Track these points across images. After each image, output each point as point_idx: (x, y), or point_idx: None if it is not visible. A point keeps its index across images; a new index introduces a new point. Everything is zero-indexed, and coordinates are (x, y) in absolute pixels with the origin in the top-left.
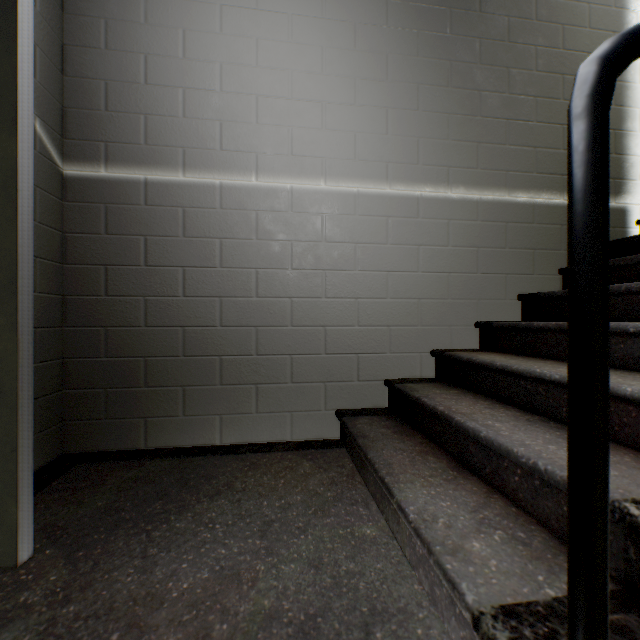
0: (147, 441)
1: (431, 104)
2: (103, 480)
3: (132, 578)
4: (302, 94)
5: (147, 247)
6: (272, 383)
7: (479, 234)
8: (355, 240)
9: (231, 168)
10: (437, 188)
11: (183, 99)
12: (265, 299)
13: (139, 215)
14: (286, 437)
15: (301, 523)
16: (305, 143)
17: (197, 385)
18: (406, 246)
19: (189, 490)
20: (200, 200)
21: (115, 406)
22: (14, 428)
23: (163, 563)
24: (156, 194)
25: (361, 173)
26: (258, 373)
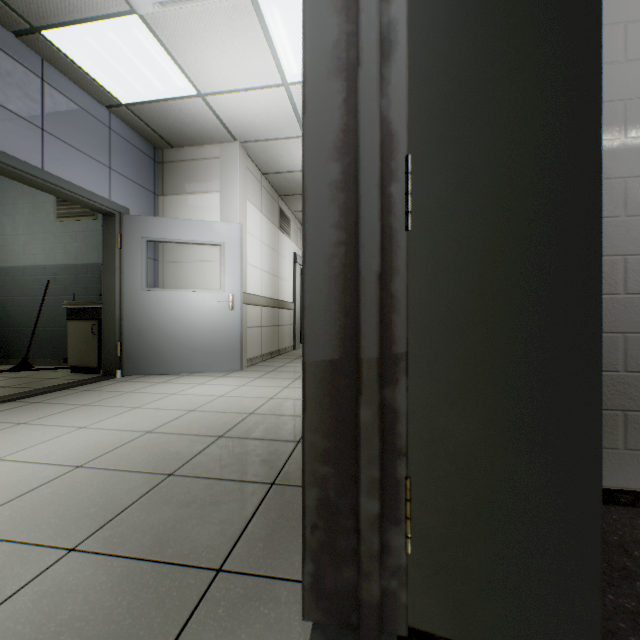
0: None
1: None
2: None
3: None
4: None
5: None
6: None
7: None
8: None
9: None
10: None
11: None
12: (637, 296)
13: None
14: None
15: None
16: None
17: None
18: None
19: None
20: None
21: None
22: (595, 484)
23: None
24: None
25: None
26: (626, 396)
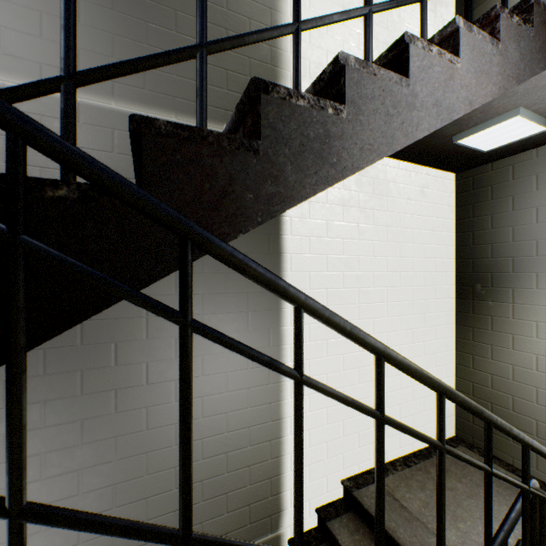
0: None
1: (94, 21)
2: None
3: None
4: None
5: None
6: None
7: None
8: (0, 132)
9: None
10: (101, 98)
11: None
12: None
13: None
14: None
15: None
16: None
17: None
18: None
19: None
20: None
21: None
22: None
23: None
24: None
25: (8, 67)
26: None
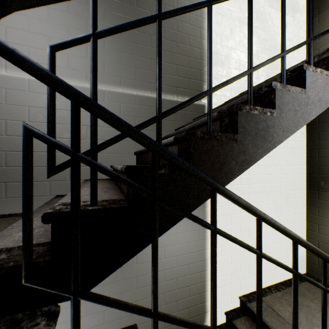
0: None
1: (111, 46)
2: None
3: None
4: (36, 30)
5: None
6: (16, 182)
7: (136, 111)
8: (68, 109)
9: None
10: (114, 87)
11: None
12: (12, 136)
13: None
14: None
15: None
16: (38, 56)
17: None
18: None
19: None
20: None
21: None
22: None
23: None
24: None
25: (72, 75)
26: (7, 176)
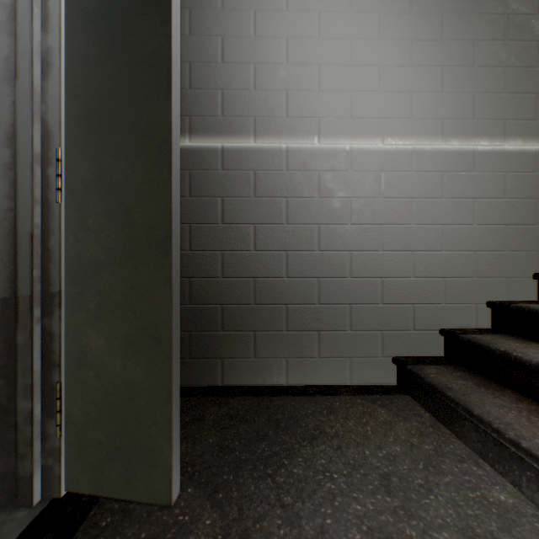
0: (223, 379)
1: (487, 59)
2: (202, 416)
3: (284, 531)
4: (360, 60)
5: (223, 207)
6: (332, 330)
7: (537, 185)
8: (411, 195)
9: (296, 133)
10: (493, 141)
11: (254, 73)
12: (326, 252)
13: (217, 179)
14: (345, 381)
15: (420, 480)
16: (363, 105)
17: (266, 330)
18: (461, 199)
19: (284, 432)
20: (268, 163)
21: (197, 347)
22: (169, 375)
23: (305, 516)
24: (231, 160)
25: (416, 131)
26: (320, 320)
